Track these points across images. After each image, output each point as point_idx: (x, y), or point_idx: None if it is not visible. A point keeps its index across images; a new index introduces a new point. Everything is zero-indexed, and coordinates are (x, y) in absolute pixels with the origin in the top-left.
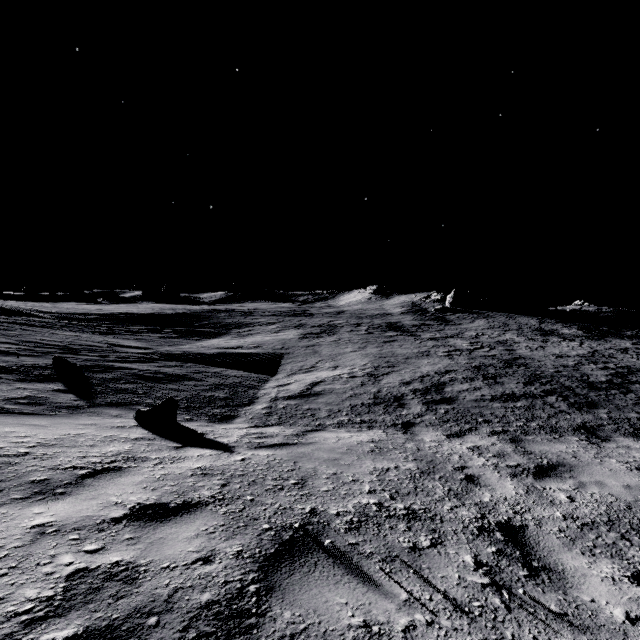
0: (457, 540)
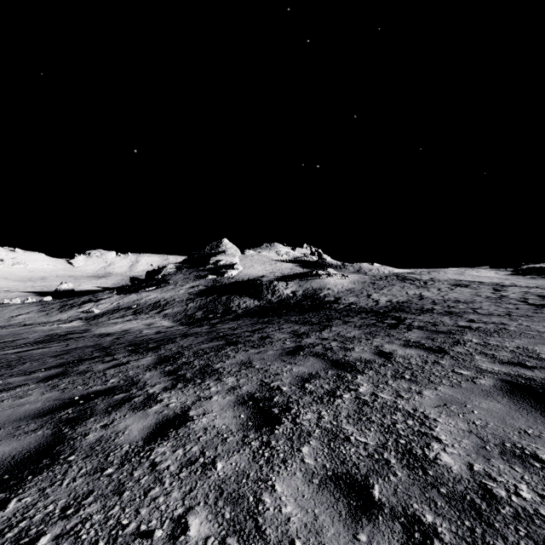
0: (55, 314)
